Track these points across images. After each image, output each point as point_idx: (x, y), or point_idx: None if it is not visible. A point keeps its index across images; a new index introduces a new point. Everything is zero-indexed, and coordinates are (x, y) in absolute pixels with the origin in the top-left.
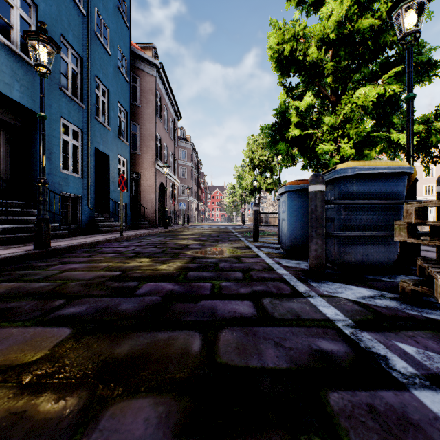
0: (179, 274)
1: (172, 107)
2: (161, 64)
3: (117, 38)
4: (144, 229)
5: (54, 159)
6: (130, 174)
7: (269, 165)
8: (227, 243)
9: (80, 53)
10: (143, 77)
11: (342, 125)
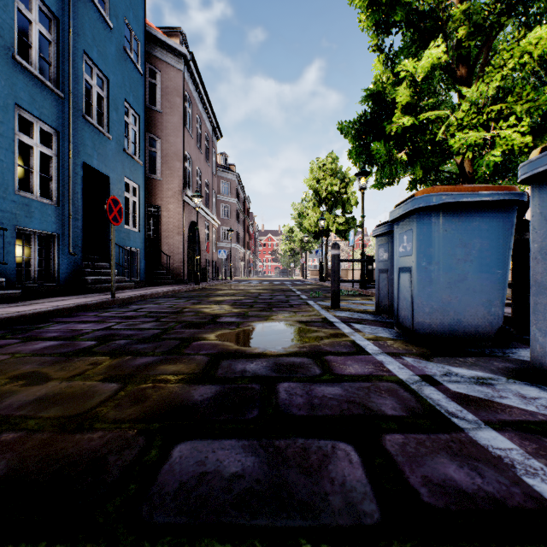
0: (133, 462)
1: (209, 120)
2: (192, 55)
3: (122, 6)
4: (164, 287)
5: (1, 172)
6: (145, 206)
7: (340, 198)
8: (287, 312)
9: (55, 11)
10: (165, 71)
11: (501, 96)
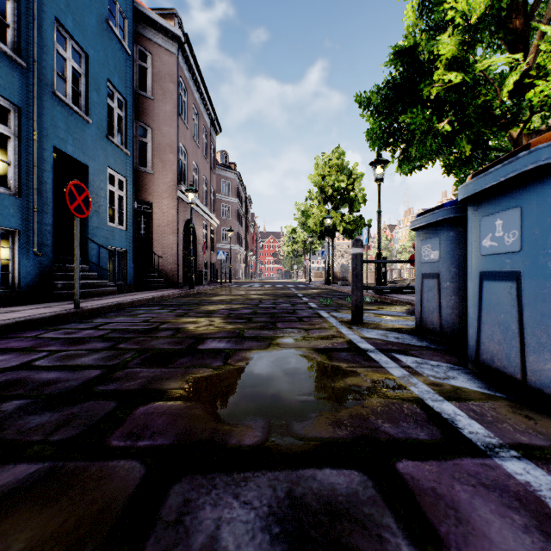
0: None
1: (207, 112)
2: (187, 37)
3: None
4: (153, 291)
5: None
6: (133, 202)
7: (347, 195)
8: (296, 331)
9: None
10: (157, 54)
11: None
